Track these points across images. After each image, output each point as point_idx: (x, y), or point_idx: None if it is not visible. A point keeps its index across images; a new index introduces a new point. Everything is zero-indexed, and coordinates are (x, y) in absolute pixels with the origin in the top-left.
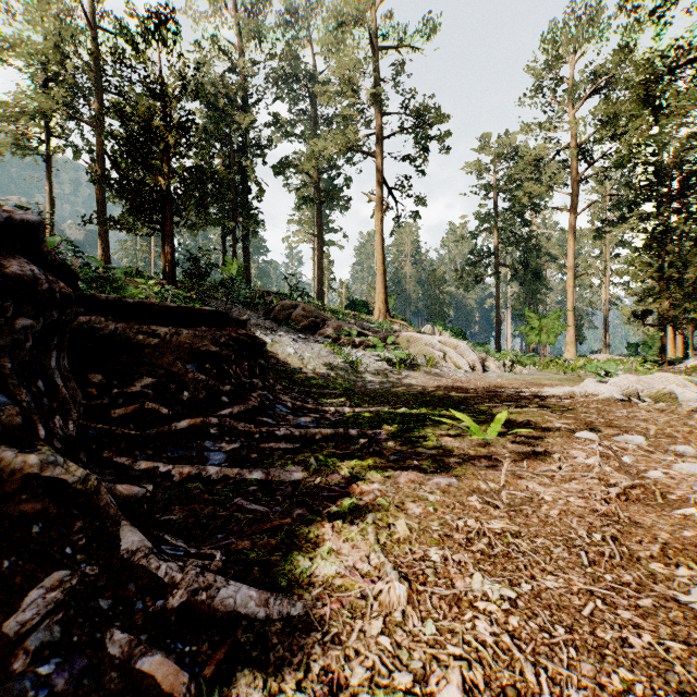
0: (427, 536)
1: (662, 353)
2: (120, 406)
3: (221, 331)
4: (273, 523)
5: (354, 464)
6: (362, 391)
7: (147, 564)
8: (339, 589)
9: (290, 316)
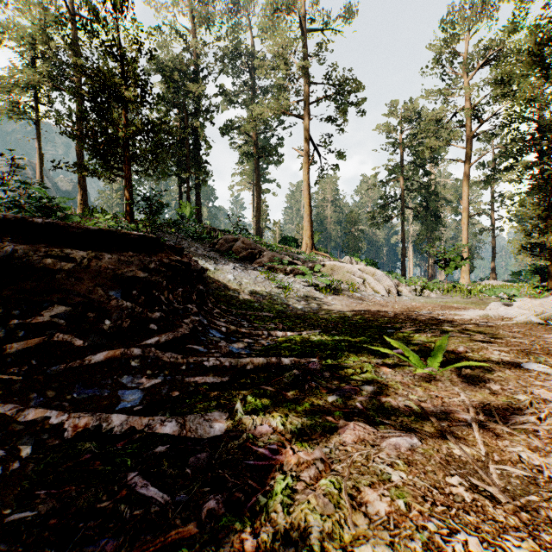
0: None
1: (548, 279)
2: (20, 339)
3: (151, 257)
4: (168, 534)
5: (288, 408)
6: (293, 313)
7: None
8: None
9: (231, 248)
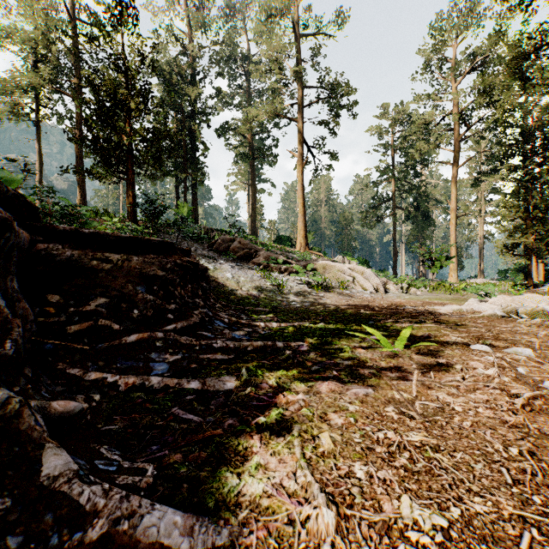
0: (350, 449)
1: (528, 278)
2: (75, 323)
3: (168, 258)
4: (206, 434)
5: (280, 374)
6: (287, 309)
7: (69, 490)
8: (266, 511)
9: (228, 248)
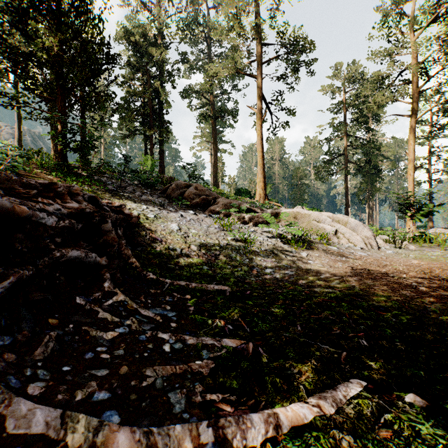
0: None
1: None
2: None
3: None
4: None
5: None
6: (260, 283)
7: None
8: None
9: (183, 194)
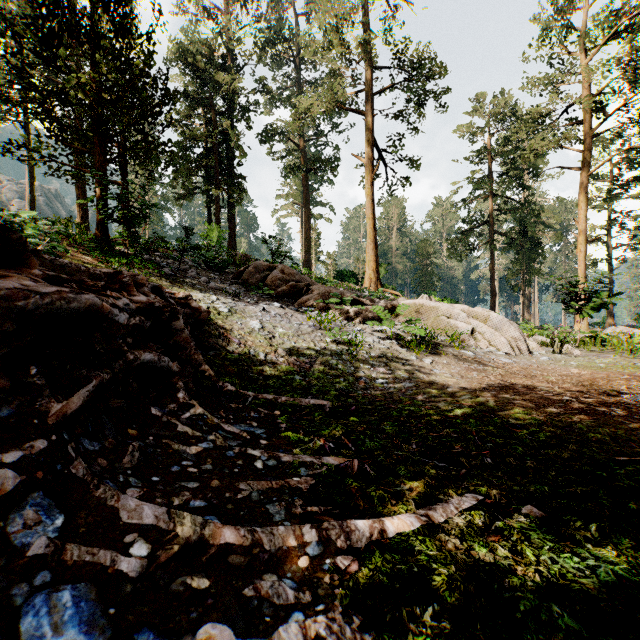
0: None
1: None
2: None
3: None
4: None
5: None
6: (369, 398)
7: None
8: None
9: (265, 280)
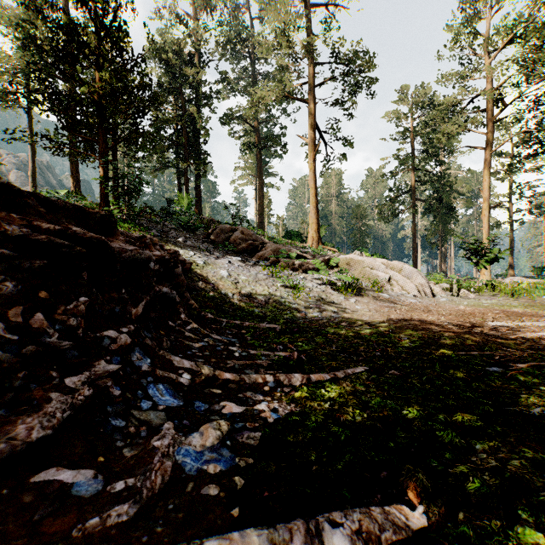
0: None
1: None
2: None
3: None
4: None
5: None
6: (307, 324)
7: None
8: None
9: (228, 239)
